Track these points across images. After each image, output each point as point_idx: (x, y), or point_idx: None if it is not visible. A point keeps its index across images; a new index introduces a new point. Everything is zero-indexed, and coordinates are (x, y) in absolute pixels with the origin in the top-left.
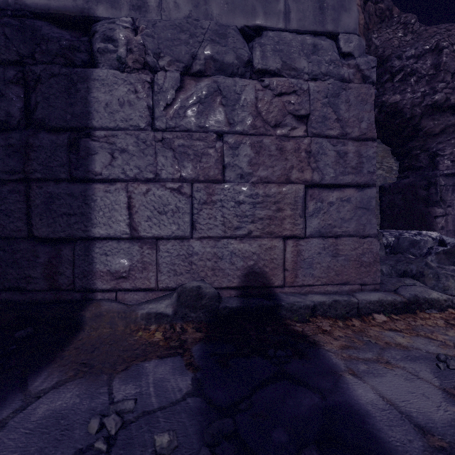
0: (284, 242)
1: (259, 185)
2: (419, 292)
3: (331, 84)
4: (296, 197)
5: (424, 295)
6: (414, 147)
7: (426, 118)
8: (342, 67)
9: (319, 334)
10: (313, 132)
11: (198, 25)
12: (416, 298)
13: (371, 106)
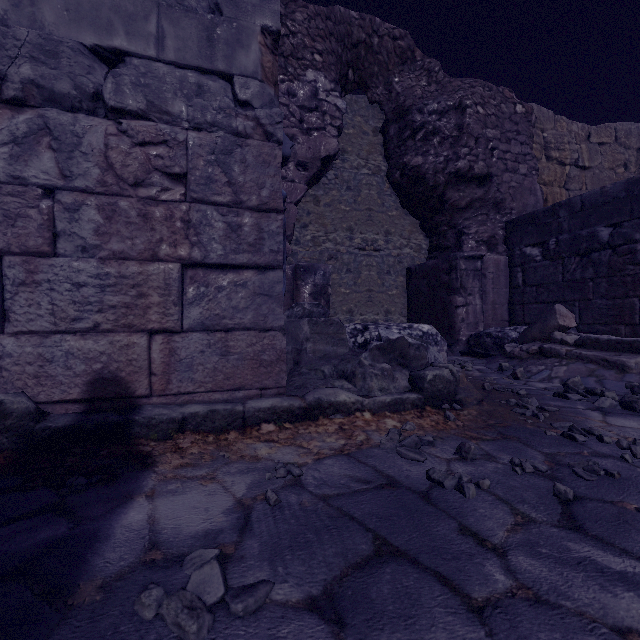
0: (152, 338)
1: (114, 262)
2: (326, 395)
3: (222, 137)
4: (170, 279)
5: (330, 398)
6: (441, 222)
7: (452, 188)
8: (237, 118)
9: (170, 453)
10: (194, 197)
11: (11, 33)
12: (319, 402)
13: (278, 170)
